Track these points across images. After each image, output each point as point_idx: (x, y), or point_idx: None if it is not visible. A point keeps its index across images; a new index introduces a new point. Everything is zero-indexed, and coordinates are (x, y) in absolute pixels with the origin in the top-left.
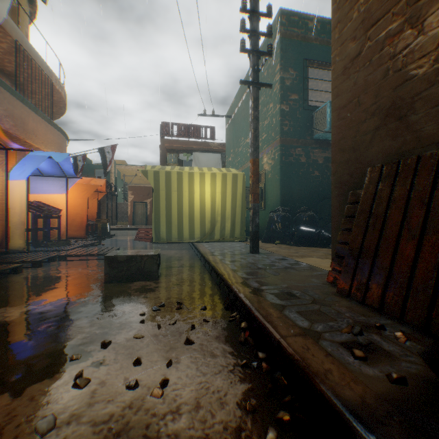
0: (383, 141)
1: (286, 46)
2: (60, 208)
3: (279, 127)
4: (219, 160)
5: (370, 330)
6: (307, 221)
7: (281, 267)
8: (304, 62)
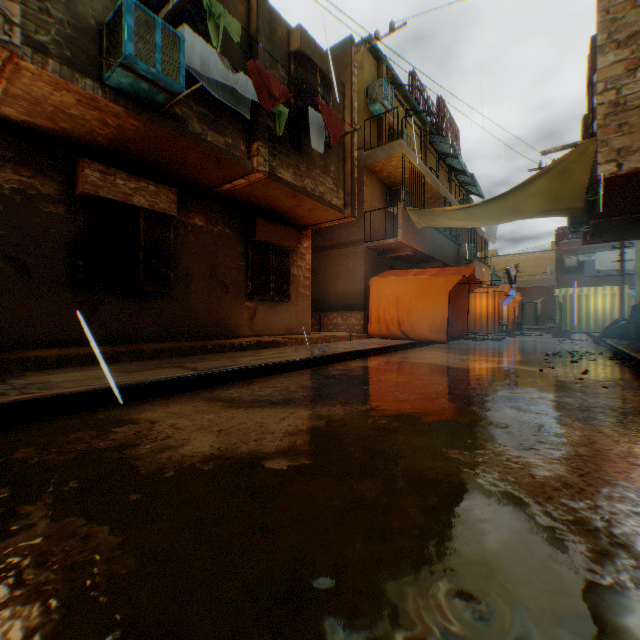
0: None
1: None
2: None
3: None
4: (632, 255)
5: None
6: None
7: None
8: None
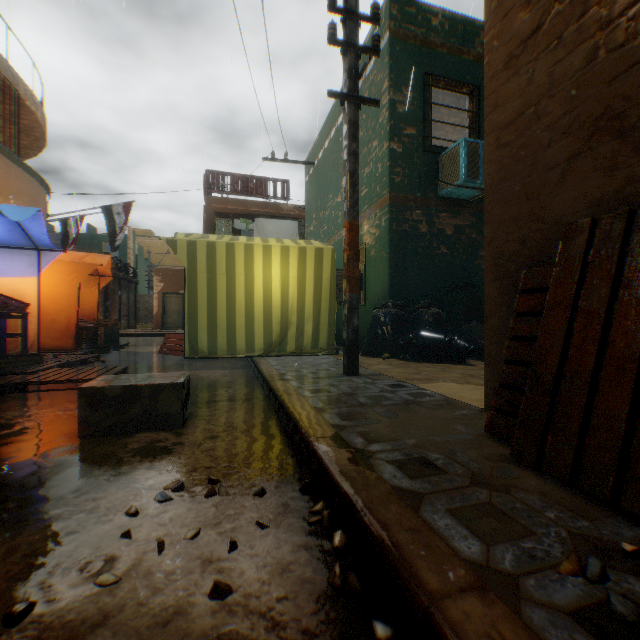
0: (587, 179)
1: (398, 52)
2: (28, 302)
3: (388, 176)
4: (296, 230)
5: (614, 561)
6: (431, 323)
7: (399, 402)
8: (425, 79)
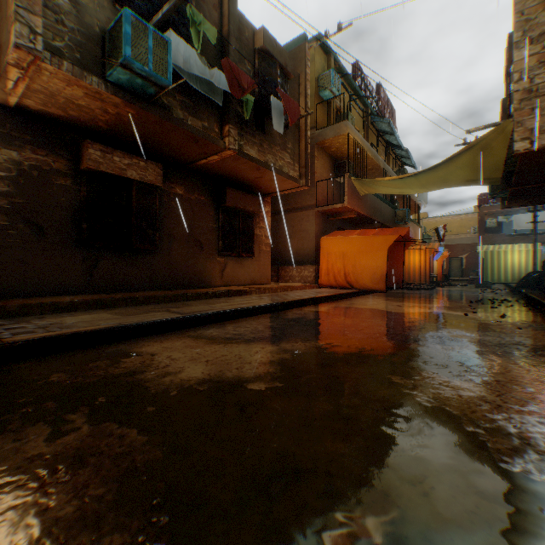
0: None
1: None
2: None
3: None
4: (544, 217)
5: None
6: None
7: None
8: None
